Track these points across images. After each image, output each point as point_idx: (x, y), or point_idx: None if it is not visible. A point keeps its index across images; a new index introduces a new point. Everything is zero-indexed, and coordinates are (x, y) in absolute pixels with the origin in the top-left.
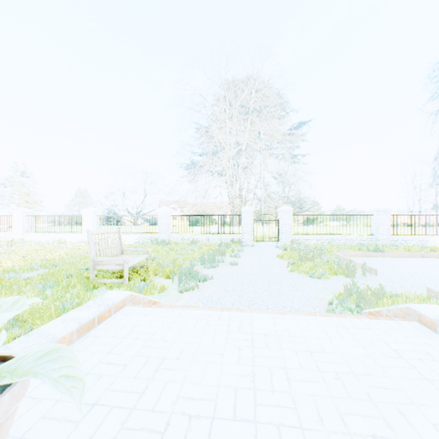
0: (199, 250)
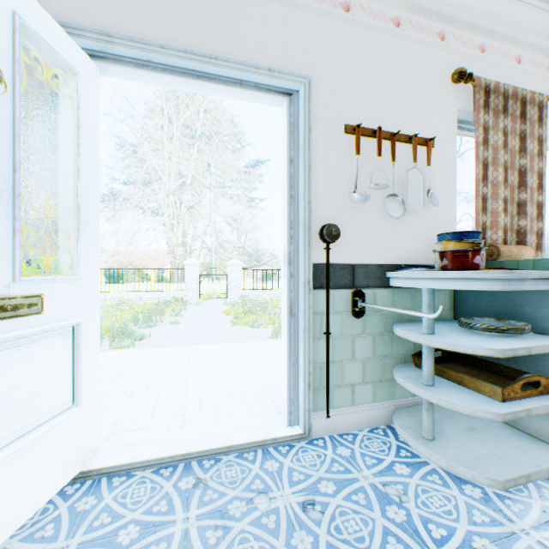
0: (131, 310)
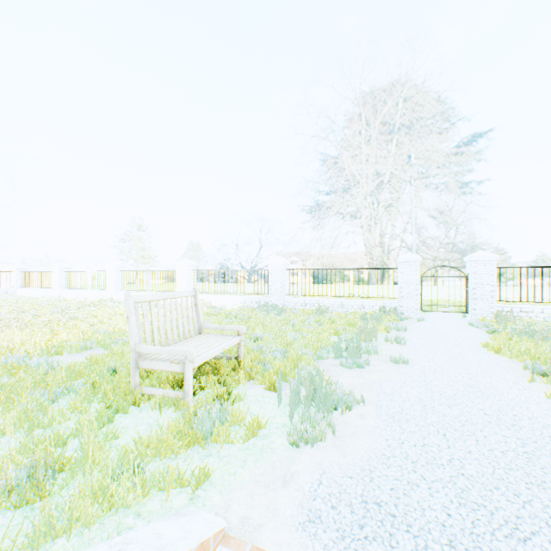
0: (330, 324)
